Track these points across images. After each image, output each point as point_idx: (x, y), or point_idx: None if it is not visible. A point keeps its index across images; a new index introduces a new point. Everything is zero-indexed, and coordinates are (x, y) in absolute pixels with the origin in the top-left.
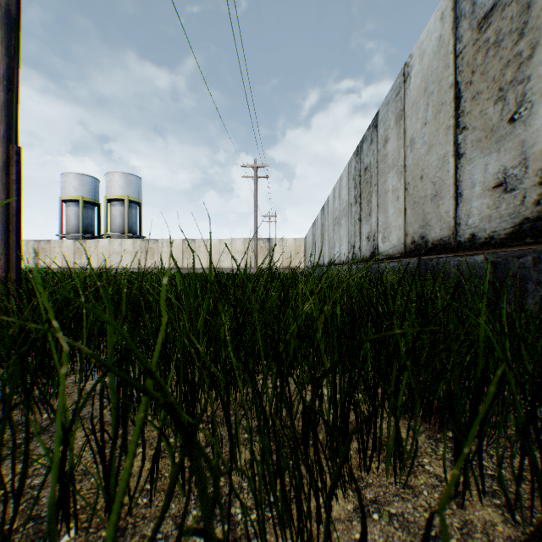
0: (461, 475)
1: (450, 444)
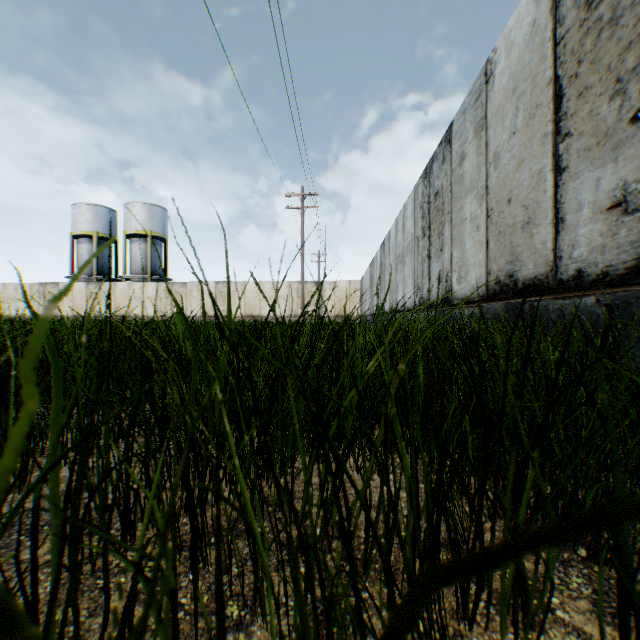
0: (616, 629)
1: (586, 569)
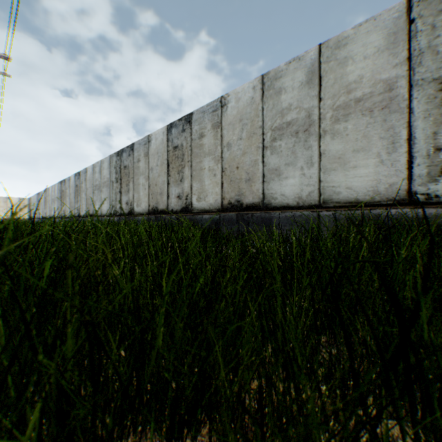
0: None
1: None
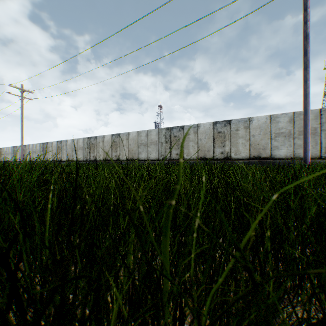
0: None
1: None
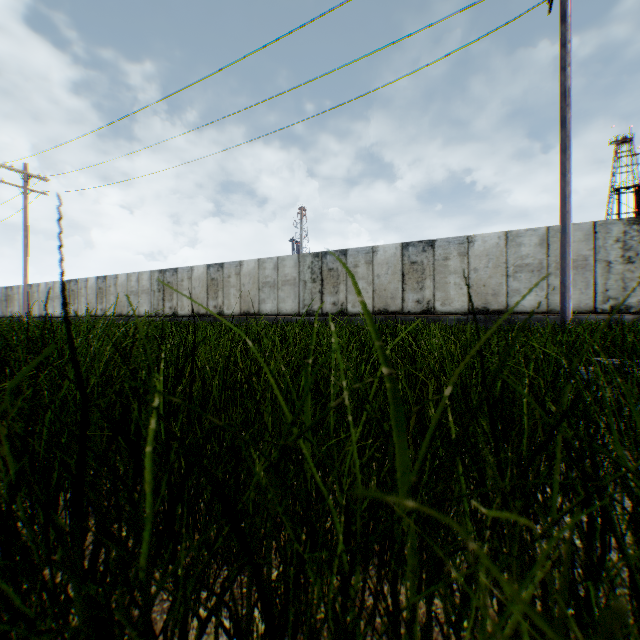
0: None
1: None
